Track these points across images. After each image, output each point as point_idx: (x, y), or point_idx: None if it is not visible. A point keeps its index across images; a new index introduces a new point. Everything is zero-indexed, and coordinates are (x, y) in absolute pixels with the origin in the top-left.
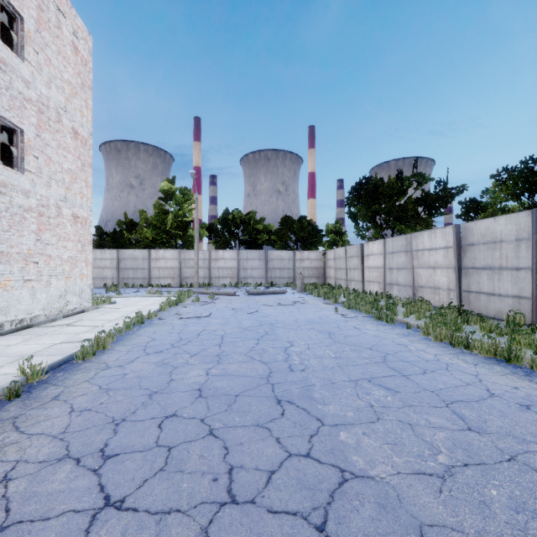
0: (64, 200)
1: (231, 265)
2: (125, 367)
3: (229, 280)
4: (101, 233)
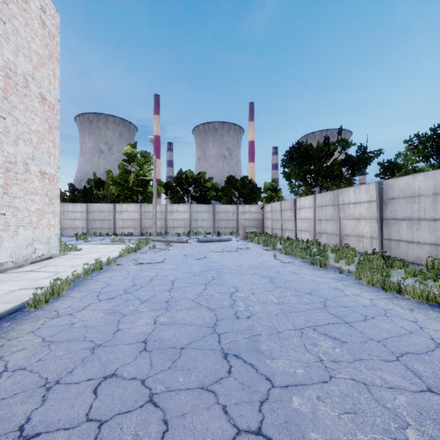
0: (31, 157)
1: (184, 217)
2: (75, 315)
3: (182, 230)
4: (74, 190)
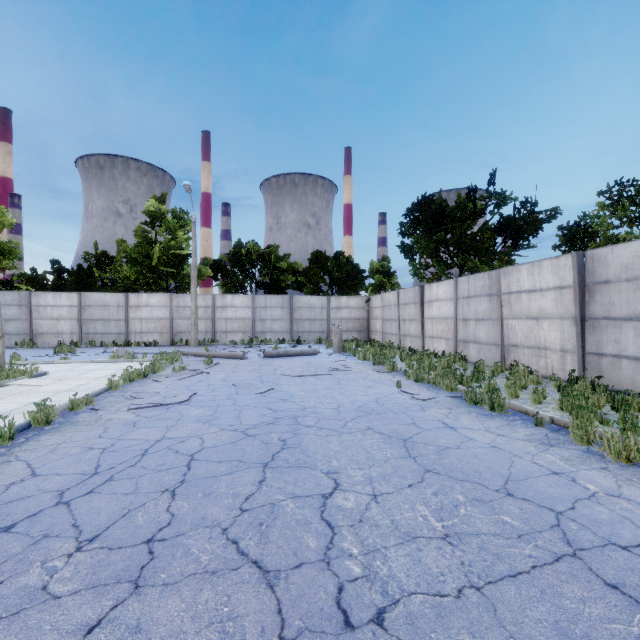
0: None
1: (243, 315)
2: None
3: (241, 336)
4: (61, 270)
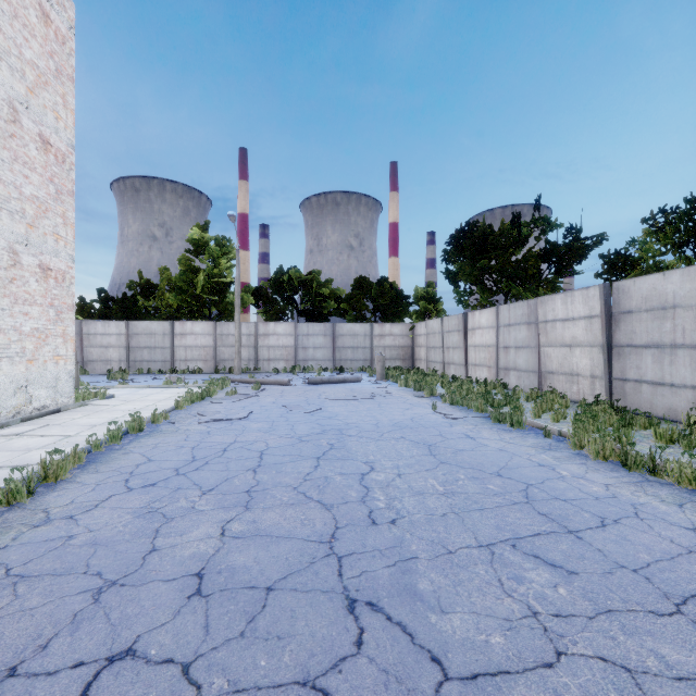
0: (24, 242)
1: (285, 343)
2: (78, 519)
3: (283, 364)
4: (106, 299)
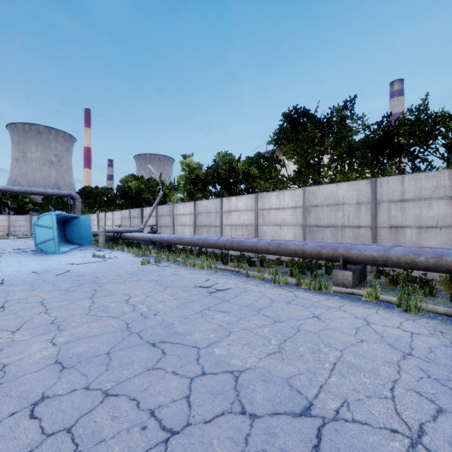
0: None
1: (3, 224)
2: None
3: (1, 233)
4: None
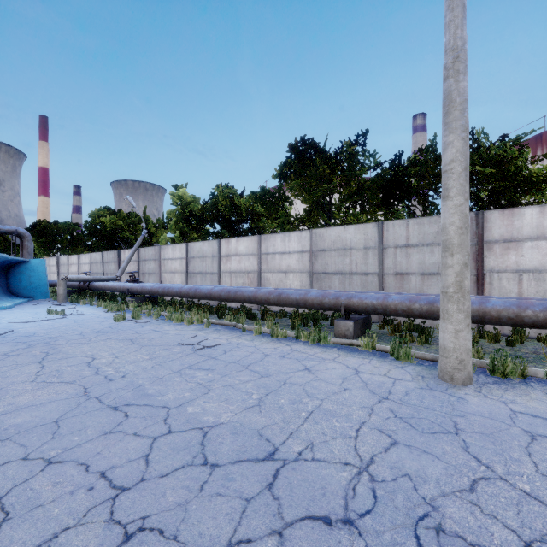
0: None
1: None
2: None
3: None
4: None
